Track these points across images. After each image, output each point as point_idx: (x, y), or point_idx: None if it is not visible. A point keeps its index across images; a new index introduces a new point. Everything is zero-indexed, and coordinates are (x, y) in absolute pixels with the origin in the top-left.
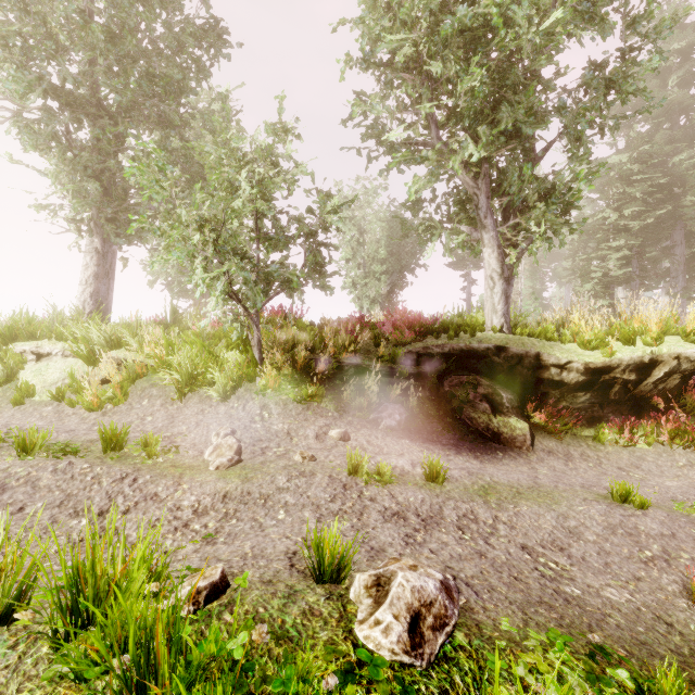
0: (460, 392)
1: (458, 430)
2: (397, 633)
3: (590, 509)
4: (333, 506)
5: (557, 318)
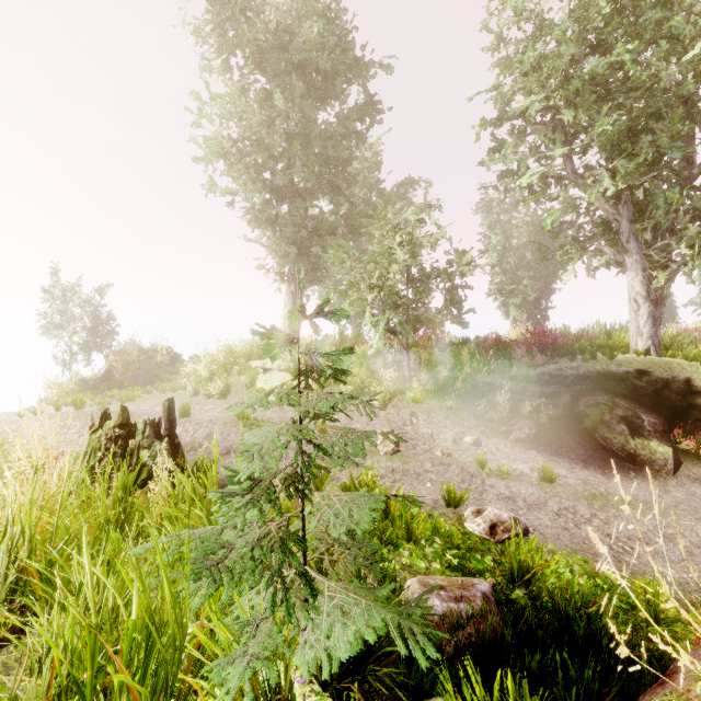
0: (593, 413)
1: (590, 448)
2: (483, 527)
3: (696, 525)
4: (462, 485)
5: None
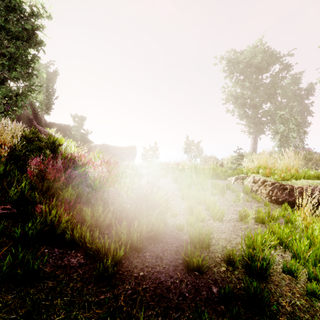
0: None
1: None
2: None
3: None
4: None
5: None
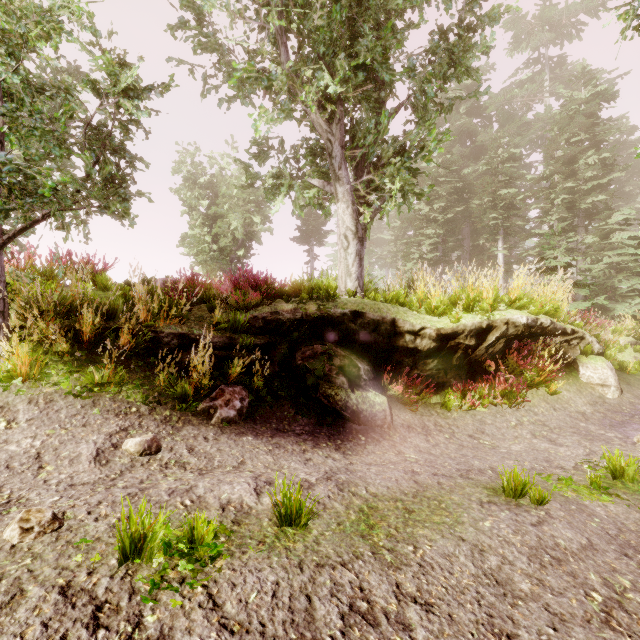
0: (316, 366)
1: (314, 412)
2: None
3: (498, 524)
4: None
5: (401, 286)
